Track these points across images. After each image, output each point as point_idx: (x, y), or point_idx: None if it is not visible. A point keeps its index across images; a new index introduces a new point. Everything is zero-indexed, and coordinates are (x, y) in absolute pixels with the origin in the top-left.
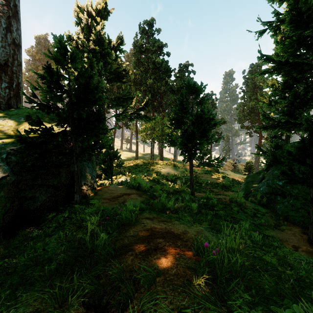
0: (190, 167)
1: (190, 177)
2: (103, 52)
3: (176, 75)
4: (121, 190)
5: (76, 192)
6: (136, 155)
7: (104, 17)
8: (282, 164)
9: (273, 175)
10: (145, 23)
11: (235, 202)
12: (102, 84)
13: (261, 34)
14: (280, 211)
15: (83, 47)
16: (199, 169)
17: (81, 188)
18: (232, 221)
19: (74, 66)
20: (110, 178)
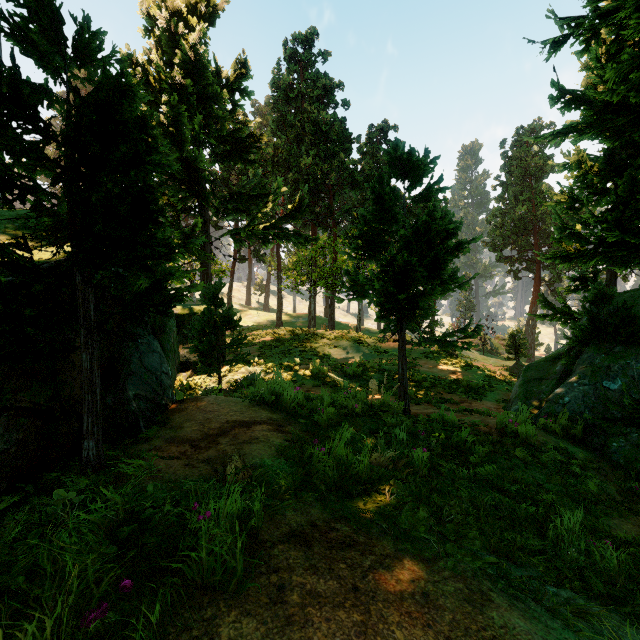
0: (401, 347)
1: (401, 372)
2: (205, 93)
3: (362, 149)
4: (229, 412)
5: (85, 434)
6: (278, 317)
7: (208, 20)
8: (614, 341)
9: (594, 366)
10: (296, 39)
11: (513, 435)
12: (202, 162)
13: (556, 48)
14: (621, 456)
15: (159, 81)
16: (413, 350)
17: (126, 407)
18: (521, 497)
19: (89, 71)
20: (216, 372)
